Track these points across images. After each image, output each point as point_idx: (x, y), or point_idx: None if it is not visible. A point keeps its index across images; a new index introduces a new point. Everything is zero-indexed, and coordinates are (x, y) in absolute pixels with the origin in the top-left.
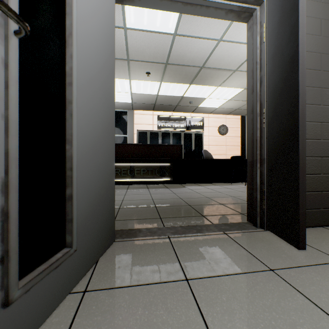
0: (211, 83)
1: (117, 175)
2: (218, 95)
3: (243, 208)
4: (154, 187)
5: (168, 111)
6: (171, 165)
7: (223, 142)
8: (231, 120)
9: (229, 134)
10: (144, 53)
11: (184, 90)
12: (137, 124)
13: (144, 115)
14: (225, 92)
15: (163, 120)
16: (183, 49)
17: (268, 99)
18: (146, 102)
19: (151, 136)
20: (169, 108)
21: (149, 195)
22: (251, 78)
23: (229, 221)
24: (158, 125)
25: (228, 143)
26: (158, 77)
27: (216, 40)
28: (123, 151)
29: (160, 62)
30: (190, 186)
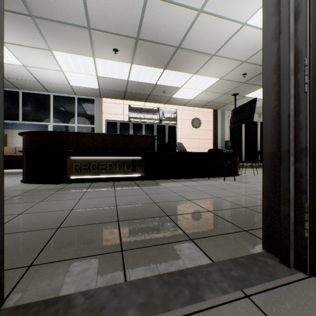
0: (187, 69)
1: (76, 170)
2: (193, 85)
3: (241, 218)
4: (122, 186)
5: (140, 101)
6: (143, 159)
7: (196, 135)
8: (203, 113)
9: (202, 127)
10: (109, 20)
11: (157, 76)
12: (106, 114)
13: (113, 104)
14: (200, 81)
15: (135, 110)
16: (157, 19)
17: (315, 40)
18: (116, 88)
19: (122, 127)
20: (141, 97)
21: (114, 198)
22: (273, 16)
23: (237, 252)
24: (129, 116)
25: (201, 136)
26: (127, 56)
27: (196, 11)
28: (84, 142)
29: (130, 36)
30: (165, 183)
